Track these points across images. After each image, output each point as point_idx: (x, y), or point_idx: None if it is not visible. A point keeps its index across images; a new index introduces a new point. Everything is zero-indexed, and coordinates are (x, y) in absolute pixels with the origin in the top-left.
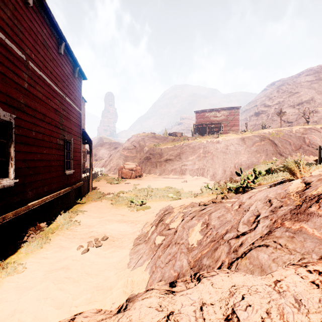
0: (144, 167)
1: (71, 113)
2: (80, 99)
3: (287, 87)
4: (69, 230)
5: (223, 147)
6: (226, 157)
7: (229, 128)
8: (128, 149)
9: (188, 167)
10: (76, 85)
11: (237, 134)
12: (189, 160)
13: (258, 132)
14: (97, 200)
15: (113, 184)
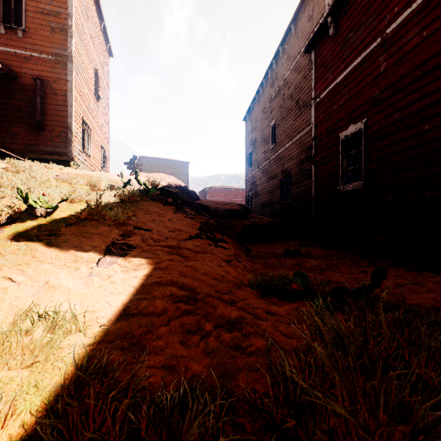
0: None
1: None
2: None
3: None
4: (368, 260)
5: None
6: None
7: None
8: None
9: None
10: None
11: None
12: None
13: None
14: None
15: None
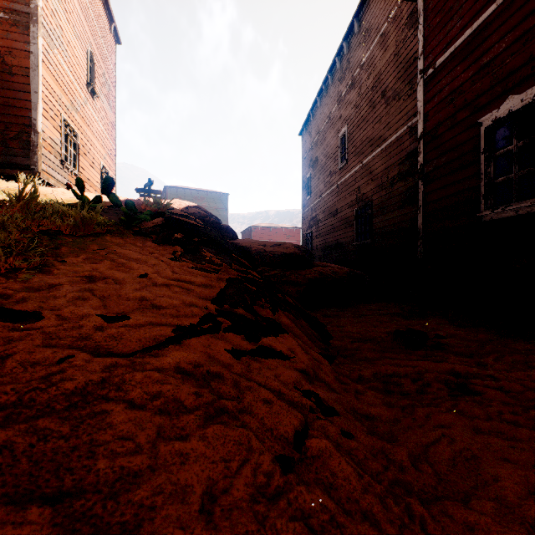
0: None
1: None
2: None
3: None
4: None
5: None
6: None
7: None
8: None
9: None
10: None
11: None
12: None
13: None
14: None
15: None
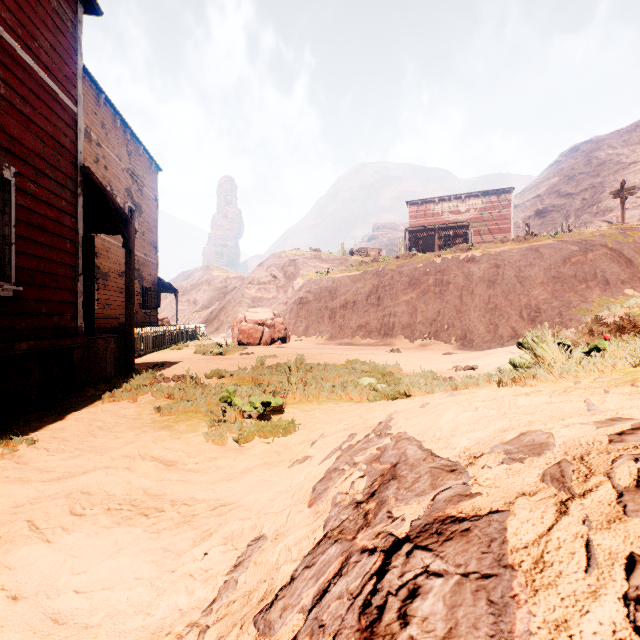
0: (293, 322)
1: (7, 74)
2: (69, 64)
3: (609, 153)
4: None
5: (485, 269)
6: (496, 292)
7: (486, 236)
8: (259, 282)
9: (399, 320)
10: (45, 1)
11: (515, 242)
12: (403, 303)
13: (570, 235)
14: (123, 397)
15: (209, 355)
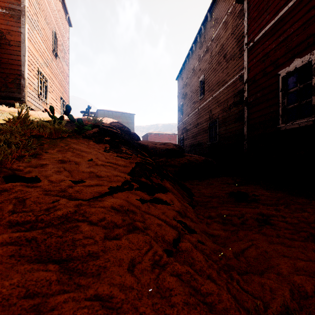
0: None
1: None
2: None
3: None
4: None
5: None
6: None
7: None
8: None
9: None
10: None
11: None
12: None
13: None
14: None
15: None
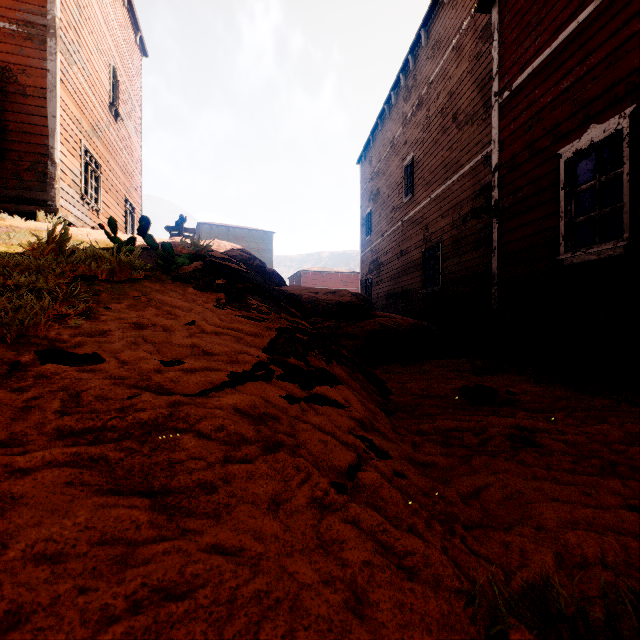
0: None
1: None
2: None
3: None
4: None
5: None
6: None
7: None
8: None
9: None
10: None
11: None
12: None
13: None
14: None
15: None
